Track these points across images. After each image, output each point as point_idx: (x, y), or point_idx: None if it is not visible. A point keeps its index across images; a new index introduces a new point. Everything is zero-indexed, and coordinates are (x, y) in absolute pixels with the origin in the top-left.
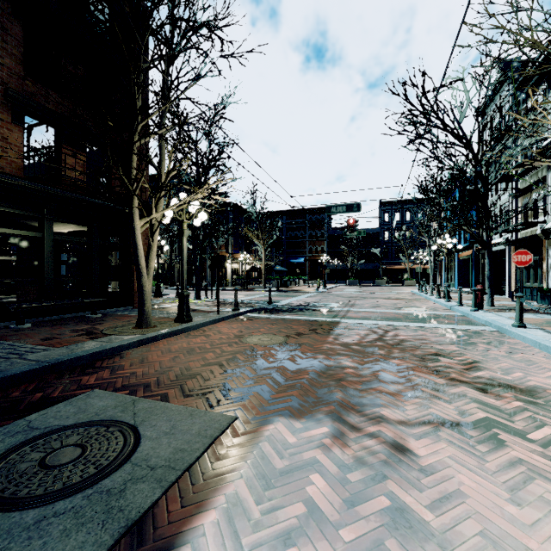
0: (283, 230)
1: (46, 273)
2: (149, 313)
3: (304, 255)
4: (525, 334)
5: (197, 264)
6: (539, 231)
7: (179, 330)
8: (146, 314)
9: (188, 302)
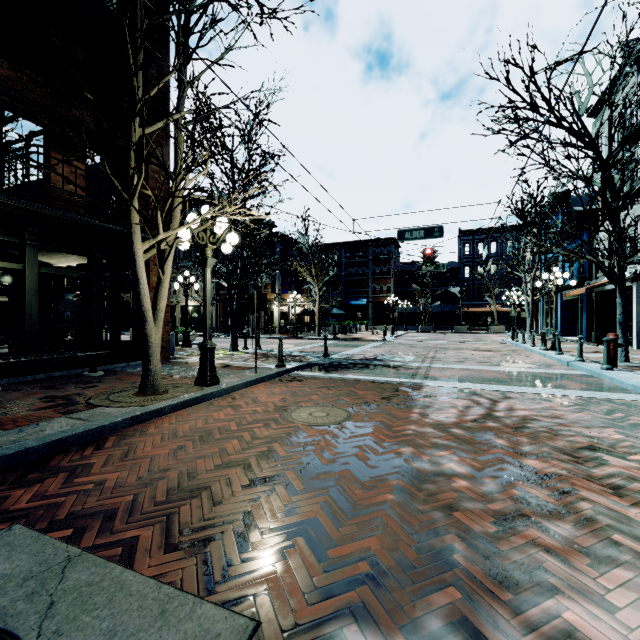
0: (341, 266)
1: (28, 317)
2: (156, 374)
3: (366, 295)
4: None
5: (234, 306)
6: None
7: (197, 398)
8: (153, 375)
9: (212, 357)
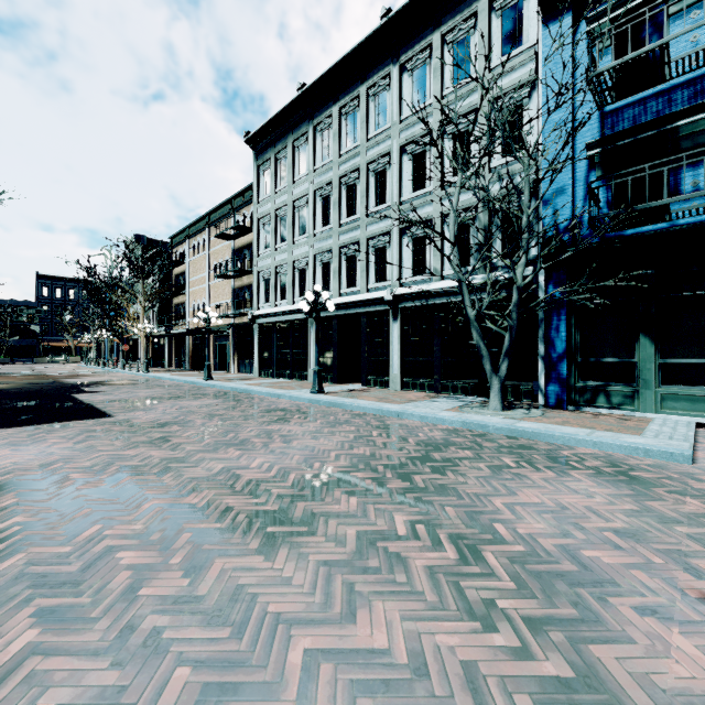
0: None
1: None
2: None
3: None
4: (122, 371)
5: None
6: (148, 332)
7: None
8: None
9: None
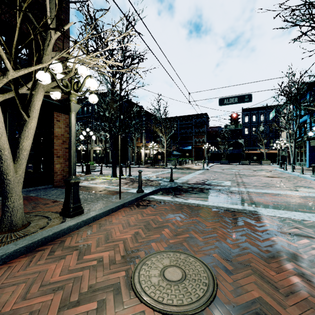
0: (178, 128)
1: None
2: (15, 209)
3: (191, 144)
4: None
5: None
6: None
7: (48, 236)
8: (10, 211)
9: (76, 191)
